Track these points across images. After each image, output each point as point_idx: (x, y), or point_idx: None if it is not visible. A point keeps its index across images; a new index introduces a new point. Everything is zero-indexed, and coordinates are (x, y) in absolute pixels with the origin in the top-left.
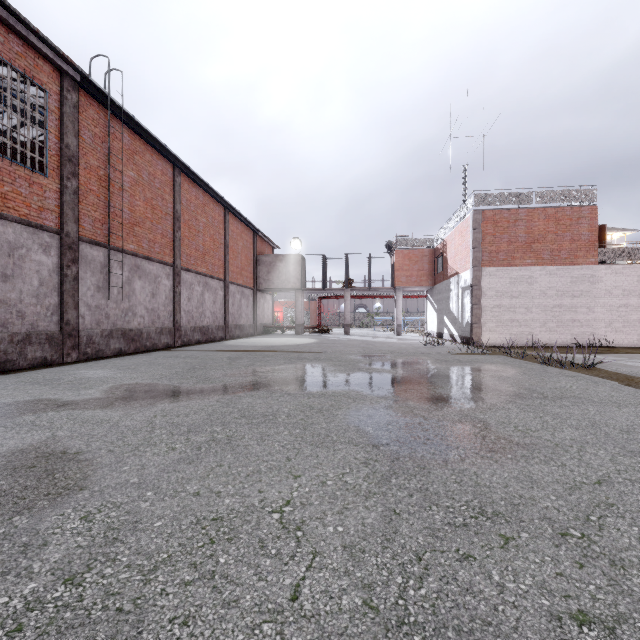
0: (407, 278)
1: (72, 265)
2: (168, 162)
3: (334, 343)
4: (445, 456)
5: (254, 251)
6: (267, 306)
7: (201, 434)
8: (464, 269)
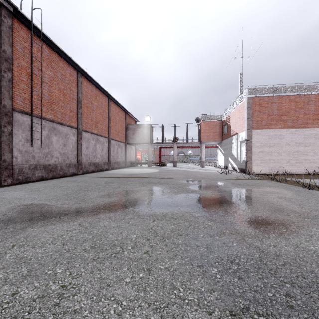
0: (207, 137)
1: (8, 125)
2: (74, 69)
3: (168, 172)
4: None
5: (125, 122)
6: (132, 152)
7: (36, 282)
8: (241, 131)
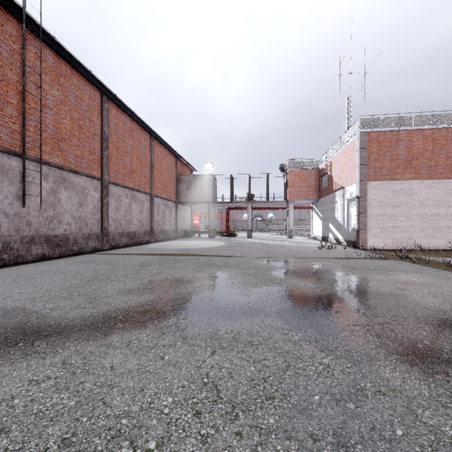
0: (297, 193)
1: None
2: (96, 89)
3: (240, 246)
4: None
5: (176, 172)
6: (187, 215)
7: None
8: (350, 183)
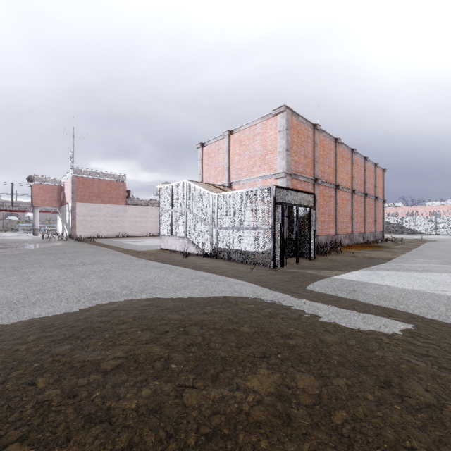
0: (42, 201)
1: None
2: None
3: None
4: (3, 253)
5: None
6: None
7: None
8: (70, 202)
